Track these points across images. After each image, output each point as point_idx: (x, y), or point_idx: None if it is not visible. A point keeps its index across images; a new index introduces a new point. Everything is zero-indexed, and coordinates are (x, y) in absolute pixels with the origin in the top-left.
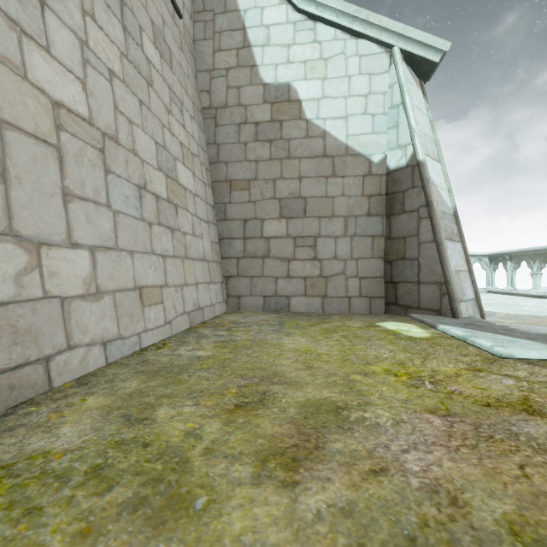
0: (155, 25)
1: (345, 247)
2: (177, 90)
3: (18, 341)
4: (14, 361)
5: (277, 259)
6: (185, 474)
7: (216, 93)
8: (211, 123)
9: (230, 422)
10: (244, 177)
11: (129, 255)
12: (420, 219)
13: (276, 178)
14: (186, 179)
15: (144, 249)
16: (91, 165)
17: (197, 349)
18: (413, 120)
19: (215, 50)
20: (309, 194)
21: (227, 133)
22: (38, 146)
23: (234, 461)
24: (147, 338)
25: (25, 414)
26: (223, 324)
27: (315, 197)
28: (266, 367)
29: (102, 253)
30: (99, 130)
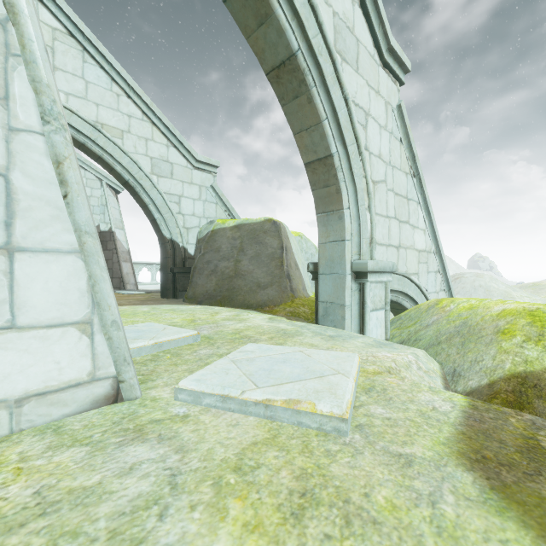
0: None
1: None
2: None
3: None
4: None
5: None
6: None
7: None
8: None
9: None
10: None
11: None
12: (113, 253)
13: None
14: None
15: None
16: None
17: None
18: (111, 214)
19: None
20: None
21: None
22: None
23: None
24: None
25: None
26: None
27: None
28: None
29: None
30: None
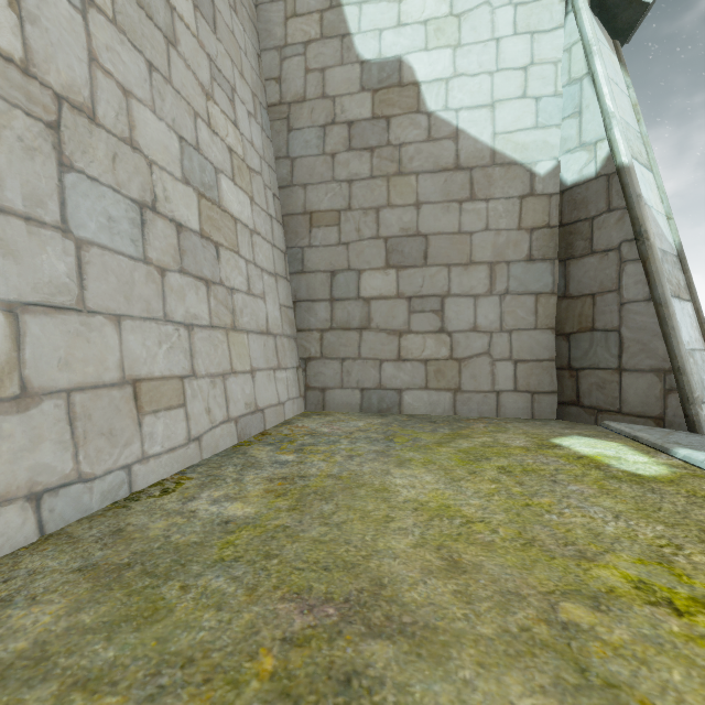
0: None
1: (491, 312)
2: (224, 67)
3: None
4: None
5: (381, 331)
6: None
7: (289, 81)
8: (282, 127)
9: None
10: (330, 206)
11: (111, 323)
12: (624, 262)
13: (380, 206)
14: (238, 206)
15: (146, 313)
16: (24, 148)
17: (232, 497)
18: (609, 98)
19: (288, 16)
20: (433, 229)
21: (306, 141)
22: None
23: None
24: (147, 473)
25: None
26: (293, 437)
27: (442, 234)
28: (357, 560)
29: (43, 317)
30: (48, 88)
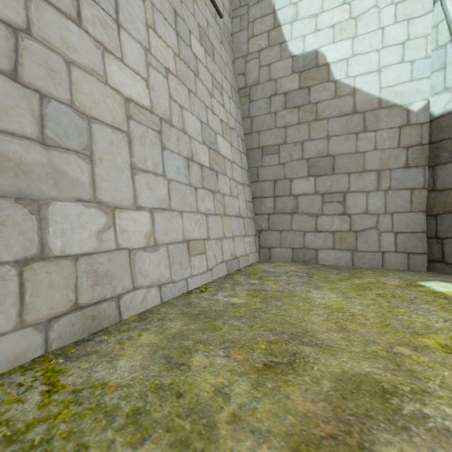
0: (201, 27)
1: (378, 201)
2: (218, 77)
3: (98, 282)
4: (95, 298)
5: (305, 214)
6: (210, 444)
7: (250, 74)
8: (246, 100)
9: (258, 385)
10: (274, 142)
11: (179, 215)
12: None
13: (304, 140)
14: (225, 150)
15: (190, 209)
16: (152, 144)
17: (232, 295)
18: None
19: (249, 38)
20: (338, 152)
21: (259, 106)
22: (114, 133)
23: (261, 440)
24: (193, 282)
25: (99, 342)
26: (255, 272)
27: (344, 154)
28: (295, 322)
29: (159, 213)
30: (158, 116)
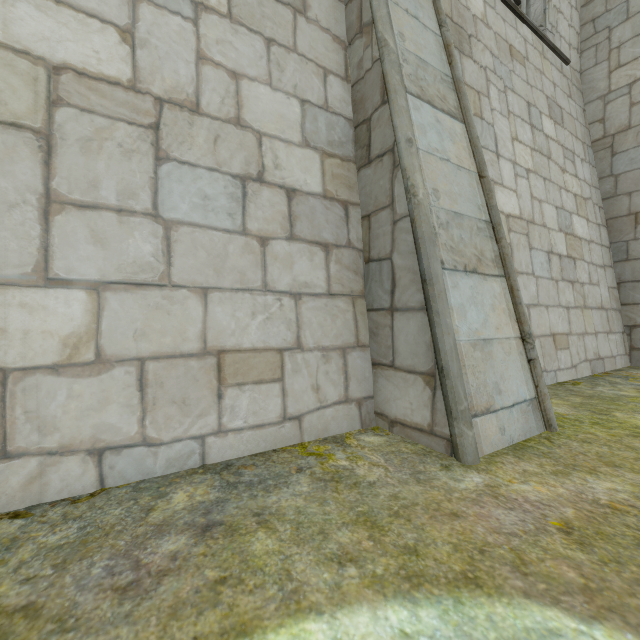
0: (549, 97)
1: None
2: (568, 143)
3: None
4: None
5: None
6: None
7: (613, 118)
8: (605, 154)
9: None
10: None
11: (545, 309)
12: None
13: None
14: (580, 229)
15: (553, 303)
16: (523, 248)
17: (617, 390)
18: None
19: (611, 70)
20: None
21: (630, 159)
22: None
23: None
24: (560, 376)
25: None
26: (634, 377)
27: None
28: None
29: (532, 309)
30: (525, 220)
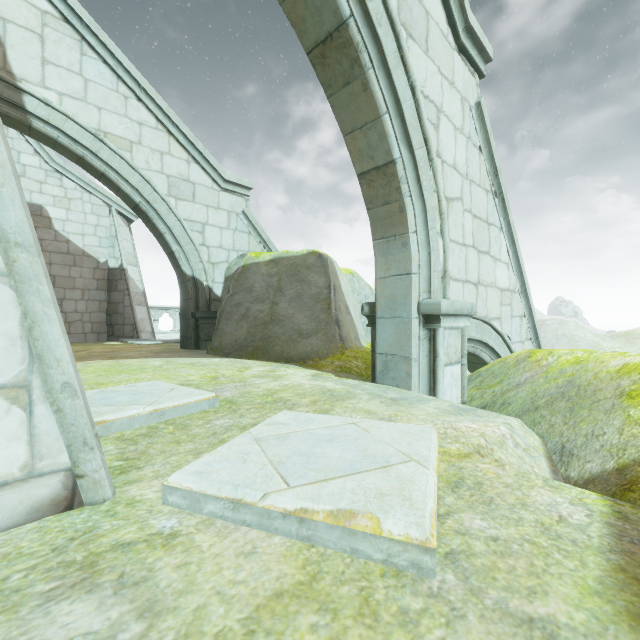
0: None
1: (83, 306)
2: None
3: None
4: None
5: None
6: None
7: None
8: None
9: None
10: None
11: None
12: (125, 295)
13: None
14: None
15: None
16: None
17: None
18: (122, 247)
19: None
20: (58, 274)
21: None
22: None
23: None
24: None
25: None
26: None
27: (62, 277)
28: None
29: None
30: None
